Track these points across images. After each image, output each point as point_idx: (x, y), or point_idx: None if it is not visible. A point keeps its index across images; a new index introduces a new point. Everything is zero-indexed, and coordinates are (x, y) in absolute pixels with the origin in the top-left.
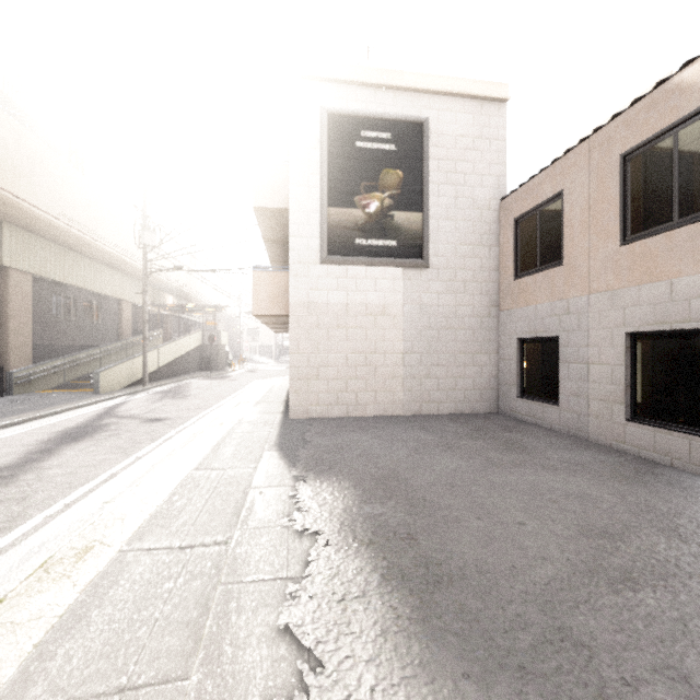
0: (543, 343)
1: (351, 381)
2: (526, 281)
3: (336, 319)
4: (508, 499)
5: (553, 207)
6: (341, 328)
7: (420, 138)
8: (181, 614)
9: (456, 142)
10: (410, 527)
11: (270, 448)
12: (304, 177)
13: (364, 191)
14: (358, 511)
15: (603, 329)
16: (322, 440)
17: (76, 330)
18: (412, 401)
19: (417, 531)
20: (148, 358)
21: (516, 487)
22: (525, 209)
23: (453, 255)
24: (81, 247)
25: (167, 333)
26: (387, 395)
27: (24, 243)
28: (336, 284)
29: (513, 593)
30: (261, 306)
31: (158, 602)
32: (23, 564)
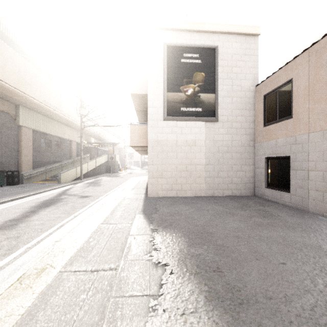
0: (280, 160)
1: (179, 178)
2: (270, 127)
3: (171, 148)
4: (271, 247)
5: (287, 87)
6: (174, 152)
7: (213, 56)
8: (88, 317)
9: (232, 57)
10: (218, 263)
11: (139, 213)
12: (155, 78)
13: (185, 84)
14: (187, 251)
15: (317, 152)
16: (165, 209)
17: (51, 154)
18: (209, 189)
19: (222, 266)
20: (83, 167)
21: (274, 239)
22: (270, 90)
23: (230, 115)
24: (53, 116)
25: (92, 155)
26: (197, 186)
27: (28, 115)
28: (171, 130)
29: (291, 315)
30: (134, 142)
31: (76, 308)
32: (10, 276)
